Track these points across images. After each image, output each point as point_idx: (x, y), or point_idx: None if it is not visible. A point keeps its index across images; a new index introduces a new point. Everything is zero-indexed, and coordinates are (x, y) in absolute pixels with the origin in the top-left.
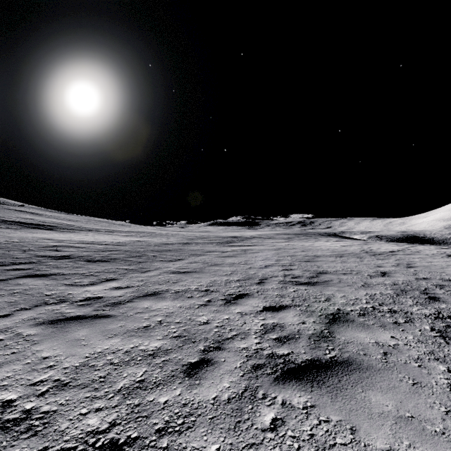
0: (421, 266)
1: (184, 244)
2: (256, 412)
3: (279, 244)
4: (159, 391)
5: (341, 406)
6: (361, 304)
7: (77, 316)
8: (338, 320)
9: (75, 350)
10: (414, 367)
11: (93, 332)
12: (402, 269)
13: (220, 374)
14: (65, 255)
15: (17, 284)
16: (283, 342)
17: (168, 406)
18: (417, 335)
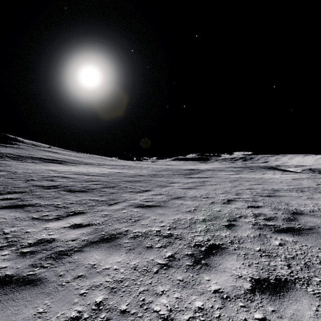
0: None
1: (153, 176)
2: None
3: (231, 176)
4: None
5: None
6: None
7: (3, 276)
8: None
9: None
10: None
11: None
12: None
13: None
14: (54, 185)
15: None
16: None
17: None
18: None
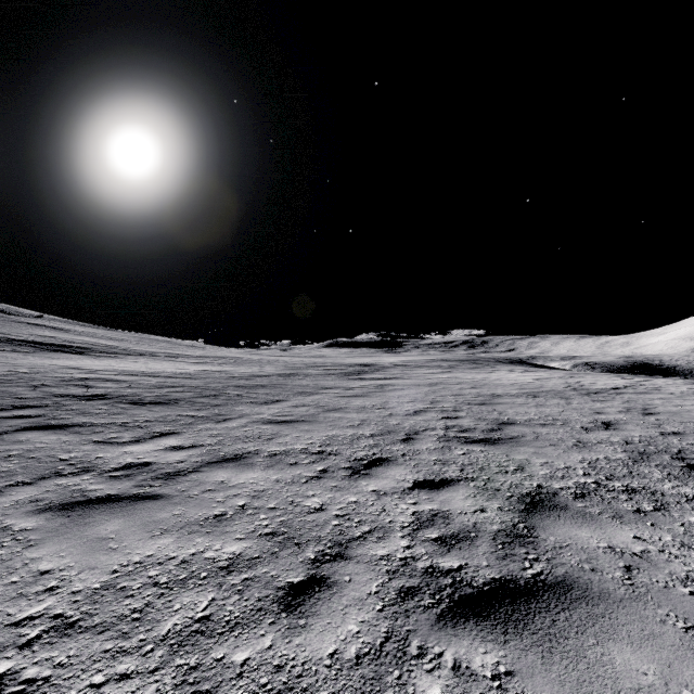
0: (665, 413)
1: (287, 377)
2: (407, 685)
3: (435, 376)
4: (235, 639)
5: (561, 673)
6: (575, 478)
7: (106, 496)
8: (540, 505)
9: (97, 558)
10: (683, 595)
11: (130, 526)
12: (636, 417)
13: (343, 606)
14: (98, 394)
15: (16, 441)
16: (450, 545)
17: (248, 670)
18: (678, 533)
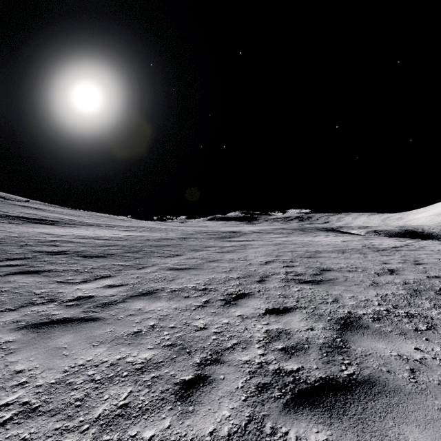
0: (429, 263)
1: (183, 239)
2: None
3: (278, 239)
4: (144, 421)
5: None
6: (373, 307)
7: (63, 318)
8: (350, 326)
9: (54, 362)
10: None
11: (77, 339)
12: (410, 266)
13: (219, 397)
14: (62, 250)
15: (7, 281)
16: (291, 353)
17: None
18: None
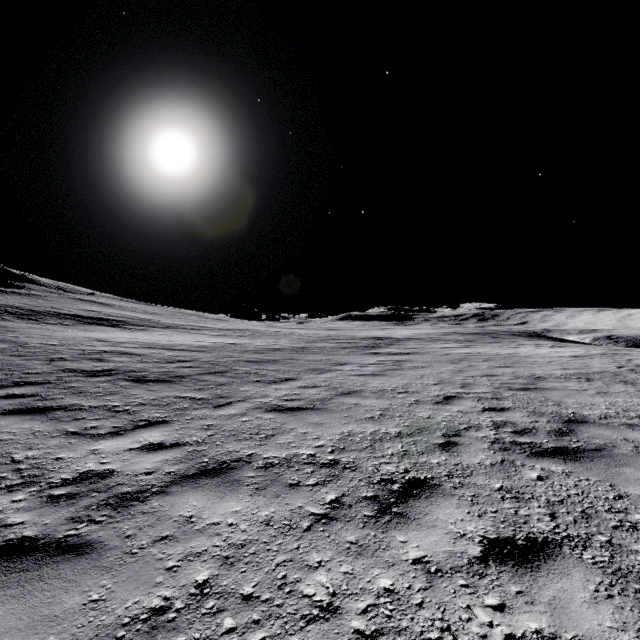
0: None
1: (300, 351)
2: None
3: (455, 351)
4: None
5: None
6: None
7: (19, 540)
8: None
9: None
10: None
11: (4, 630)
12: None
13: None
14: (106, 368)
15: None
16: None
17: None
18: None
